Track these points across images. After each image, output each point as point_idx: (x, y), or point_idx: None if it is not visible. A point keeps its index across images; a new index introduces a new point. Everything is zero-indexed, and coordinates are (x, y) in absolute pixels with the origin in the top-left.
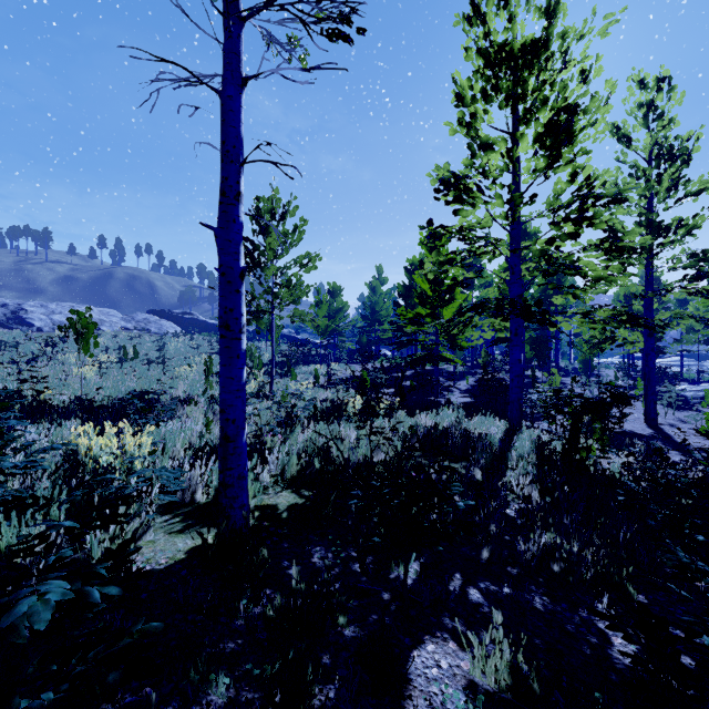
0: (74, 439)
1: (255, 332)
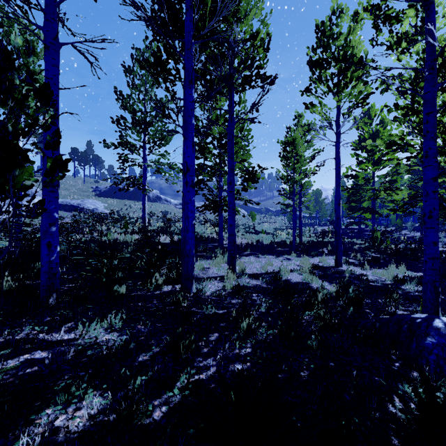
0: (276, 232)
1: (276, 212)
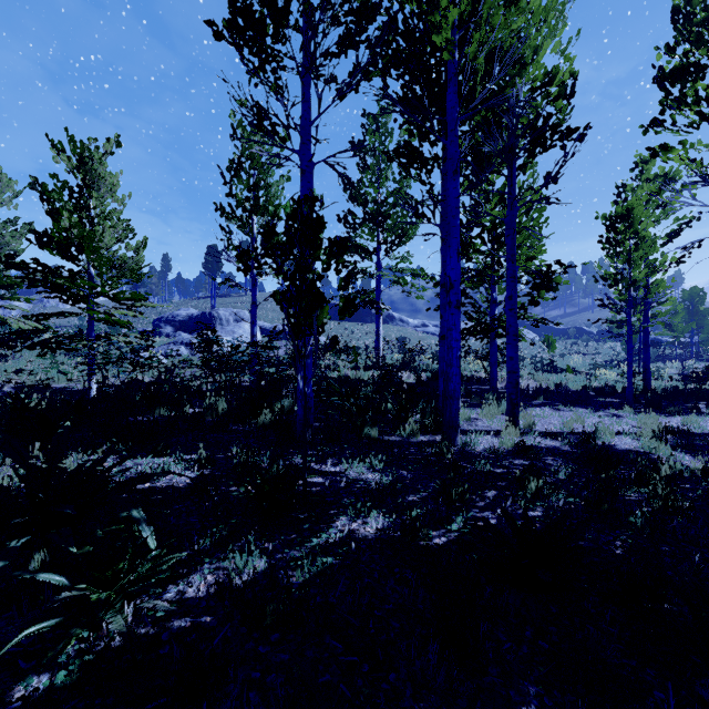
0: (596, 371)
1: (598, 334)
